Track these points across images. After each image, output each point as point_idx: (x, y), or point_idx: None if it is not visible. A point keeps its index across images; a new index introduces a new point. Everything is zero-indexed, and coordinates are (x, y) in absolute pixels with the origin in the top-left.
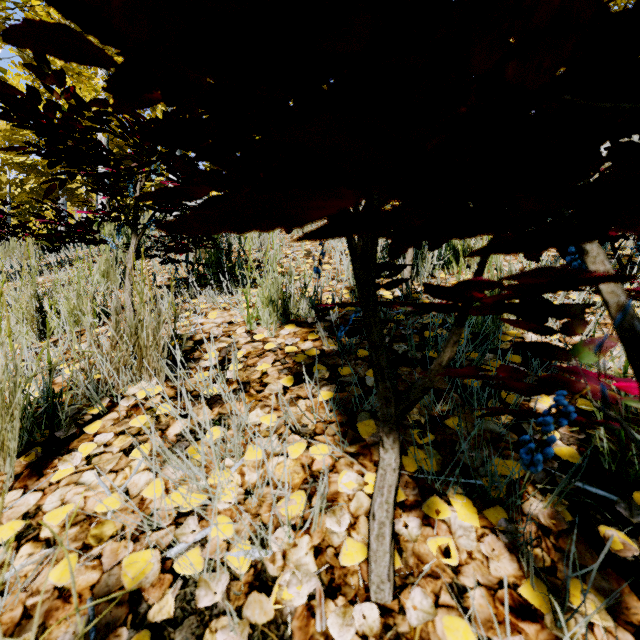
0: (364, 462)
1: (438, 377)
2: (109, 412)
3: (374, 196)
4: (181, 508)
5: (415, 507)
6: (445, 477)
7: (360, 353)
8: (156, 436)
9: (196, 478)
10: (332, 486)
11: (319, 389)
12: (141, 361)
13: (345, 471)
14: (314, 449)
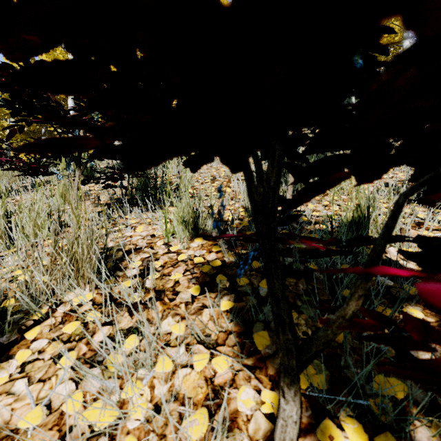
0: (260, 376)
1: (341, 329)
2: (48, 318)
3: (276, 144)
4: (90, 436)
5: (309, 431)
6: (334, 396)
7: (254, 265)
8: (83, 343)
9: (109, 396)
10: (232, 403)
11: (221, 298)
12: (78, 272)
13: (243, 386)
14: (216, 361)
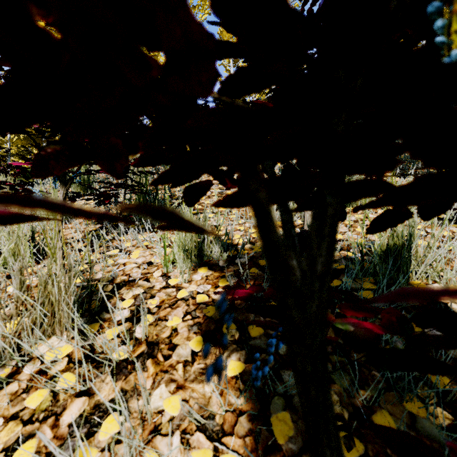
0: None
1: None
2: (10, 382)
3: (327, 196)
4: None
5: None
6: None
7: None
8: (47, 425)
9: None
10: None
11: (228, 357)
12: (54, 316)
13: None
14: None
